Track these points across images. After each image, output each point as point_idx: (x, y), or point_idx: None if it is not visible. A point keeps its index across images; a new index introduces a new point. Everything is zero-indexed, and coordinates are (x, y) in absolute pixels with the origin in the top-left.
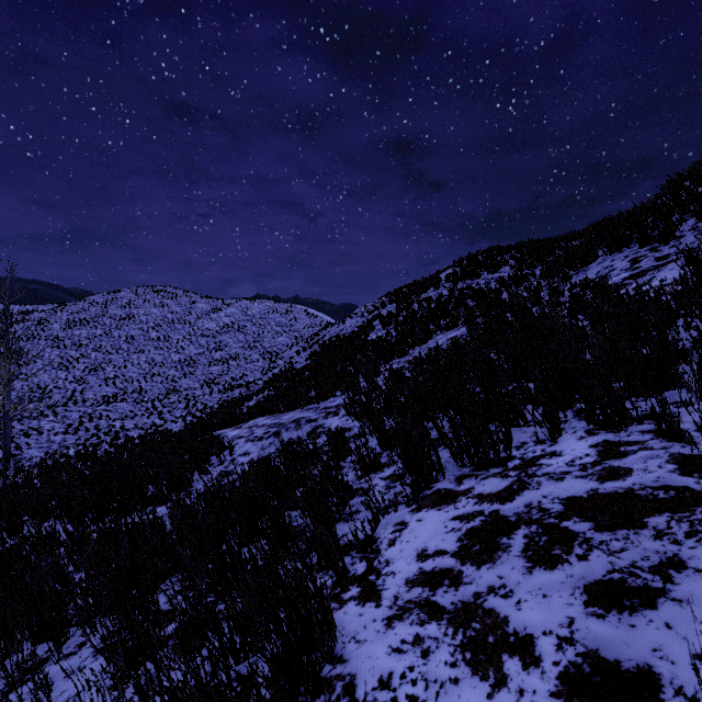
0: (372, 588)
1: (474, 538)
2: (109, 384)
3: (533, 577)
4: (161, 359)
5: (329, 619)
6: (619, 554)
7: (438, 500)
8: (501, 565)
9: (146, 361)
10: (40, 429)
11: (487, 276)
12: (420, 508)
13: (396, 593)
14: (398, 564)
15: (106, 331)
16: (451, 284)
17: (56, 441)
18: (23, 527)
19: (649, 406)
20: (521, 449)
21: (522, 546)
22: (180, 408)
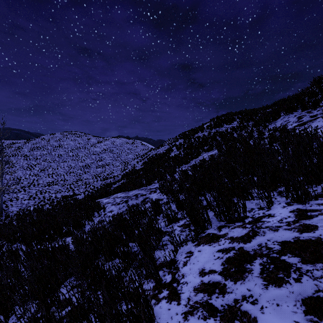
0: (175, 292)
1: (231, 263)
2: (50, 176)
3: (269, 291)
4: (74, 165)
5: (151, 314)
6: (320, 279)
7: (209, 240)
8: (248, 282)
9: (67, 166)
10: (17, 197)
11: (226, 126)
12: (199, 244)
13: (188, 296)
14: (189, 277)
15: (49, 152)
16: (209, 130)
17: (24, 203)
18: (3, 246)
19: (319, 190)
20: (251, 212)
21: (259, 270)
22: (82, 188)
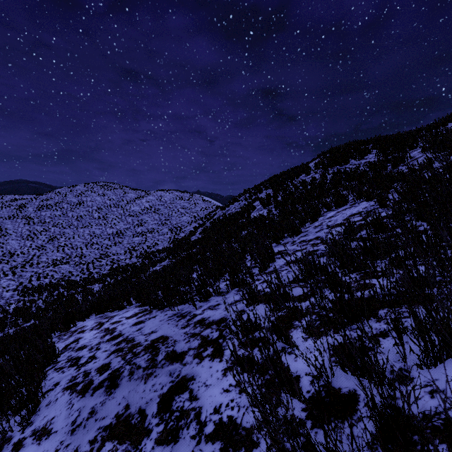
0: None
1: None
2: (59, 250)
3: None
4: (100, 232)
5: None
6: None
7: None
8: None
9: (89, 233)
10: None
11: (354, 162)
12: None
13: None
14: None
15: (64, 213)
16: (321, 170)
17: (5, 297)
18: None
19: None
20: None
21: None
22: (106, 270)
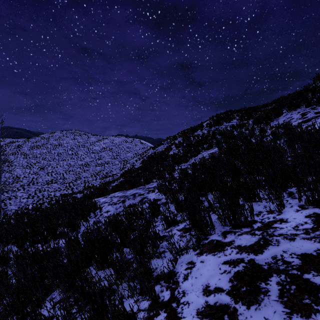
0: (174, 315)
1: (240, 280)
2: (49, 175)
3: None
4: (73, 163)
5: None
6: None
7: (212, 248)
8: (265, 307)
9: (66, 164)
10: (16, 196)
11: (226, 124)
12: (202, 252)
13: None
14: (191, 295)
15: (48, 151)
16: (208, 128)
17: (23, 202)
18: None
19: None
20: (259, 216)
21: (278, 292)
22: (81, 186)
